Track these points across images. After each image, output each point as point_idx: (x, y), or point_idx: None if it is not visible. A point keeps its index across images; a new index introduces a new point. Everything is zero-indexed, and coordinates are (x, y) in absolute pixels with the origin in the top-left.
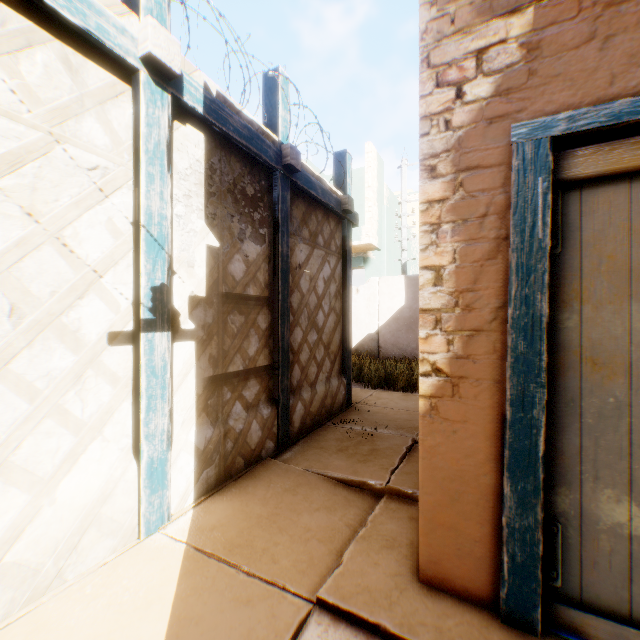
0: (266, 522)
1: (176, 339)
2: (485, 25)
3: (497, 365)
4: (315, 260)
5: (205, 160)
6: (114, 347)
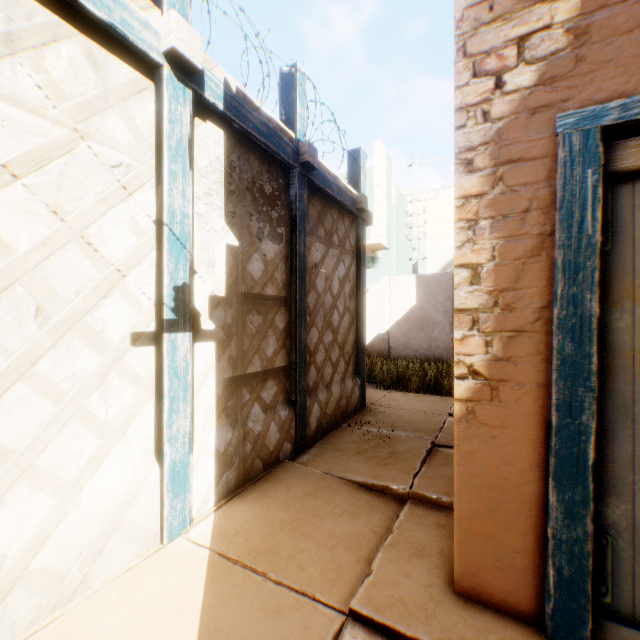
0: (289, 527)
1: (197, 340)
2: (527, 11)
3: (540, 368)
4: (330, 259)
5: (225, 158)
6: (137, 348)
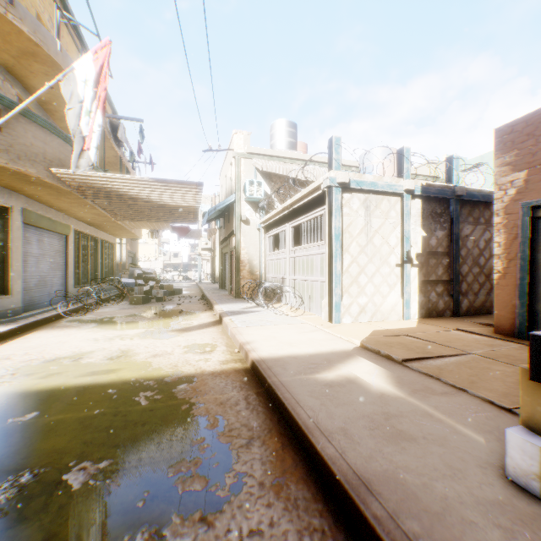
0: (443, 323)
1: (411, 266)
2: (512, 174)
3: (515, 269)
4: (477, 231)
5: (420, 207)
6: (396, 268)
